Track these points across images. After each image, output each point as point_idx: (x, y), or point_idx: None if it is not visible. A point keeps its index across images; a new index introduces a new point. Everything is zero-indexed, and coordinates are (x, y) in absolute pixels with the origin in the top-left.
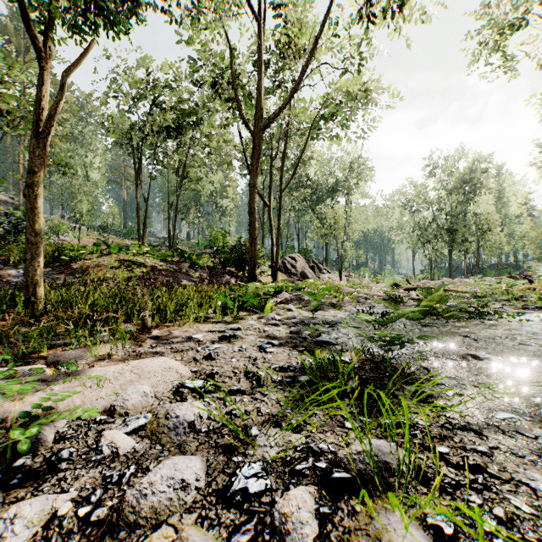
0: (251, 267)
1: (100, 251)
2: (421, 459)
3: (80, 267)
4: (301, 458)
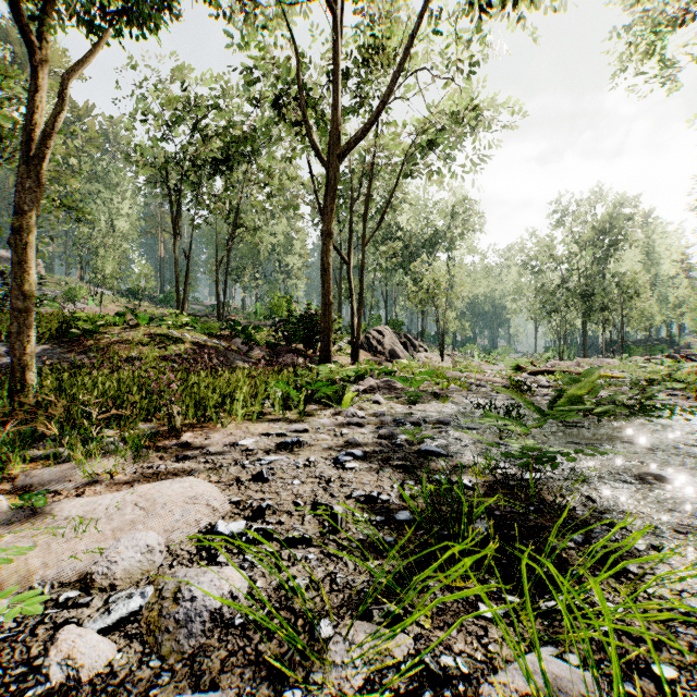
0: (323, 343)
1: (124, 322)
2: (631, 696)
3: (95, 343)
4: (409, 692)
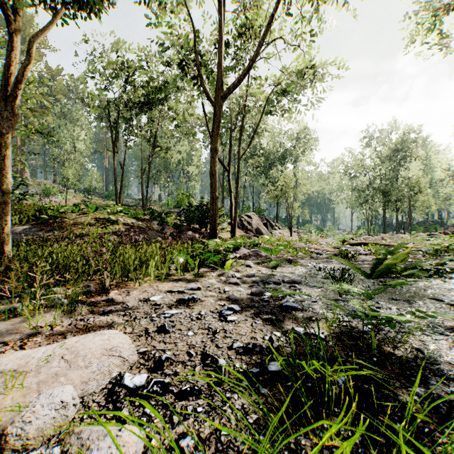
0: (212, 224)
1: (79, 210)
2: None
3: (58, 224)
4: None
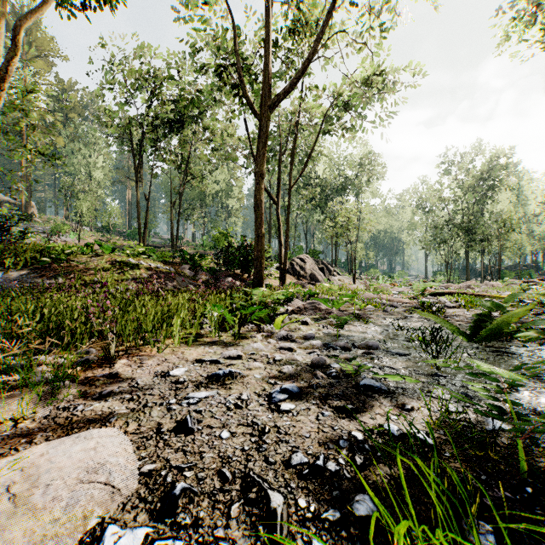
0: (256, 269)
1: (92, 251)
2: None
3: (64, 269)
4: None
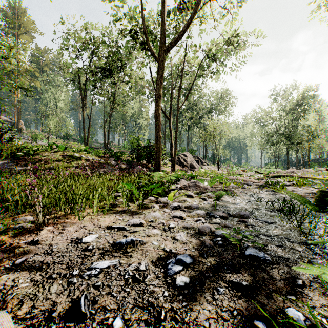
0: (156, 159)
1: (52, 149)
2: None
3: (32, 160)
4: None
